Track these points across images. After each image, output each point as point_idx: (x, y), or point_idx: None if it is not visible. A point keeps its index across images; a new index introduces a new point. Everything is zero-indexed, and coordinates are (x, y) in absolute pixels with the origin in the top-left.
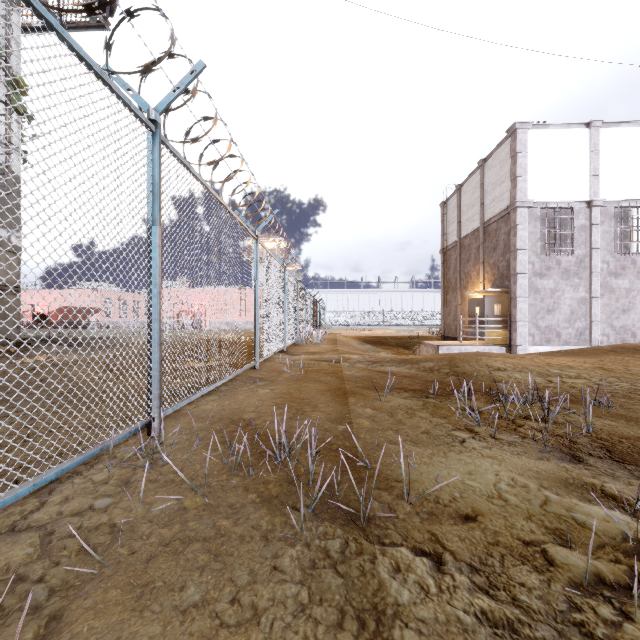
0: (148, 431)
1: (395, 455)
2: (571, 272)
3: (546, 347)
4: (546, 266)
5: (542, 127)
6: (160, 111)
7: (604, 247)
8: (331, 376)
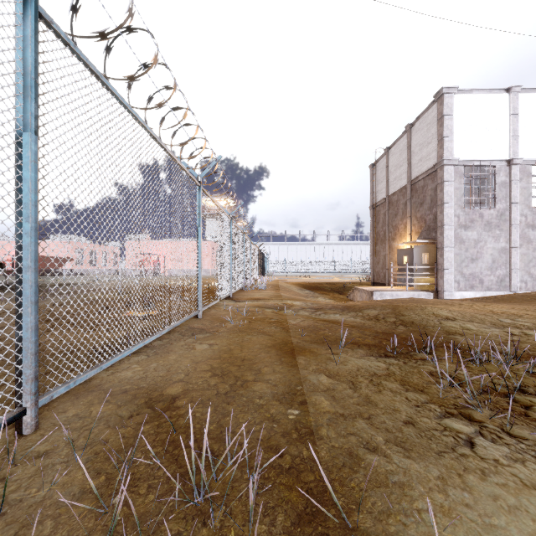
0: (17, 428)
1: (385, 485)
2: (493, 224)
3: (470, 293)
4: (470, 219)
5: (466, 92)
6: None
7: (522, 202)
8: (275, 326)
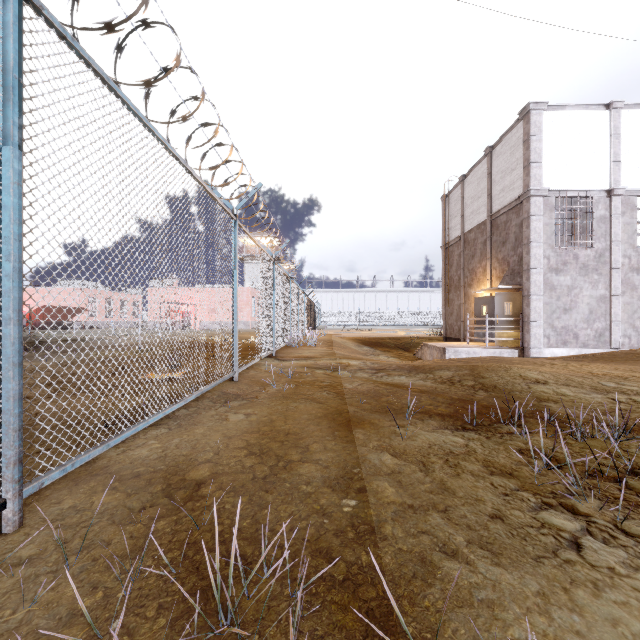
0: None
1: (469, 604)
2: (590, 267)
3: (563, 350)
4: (562, 261)
5: (558, 108)
6: None
7: (625, 240)
8: (328, 391)
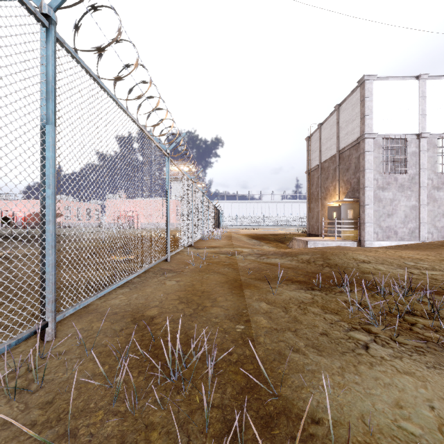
0: (41, 336)
1: (302, 371)
2: (405, 186)
3: (387, 242)
4: (387, 182)
5: (384, 79)
6: (54, 7)
7: (429, 168)
8: (228, 268)
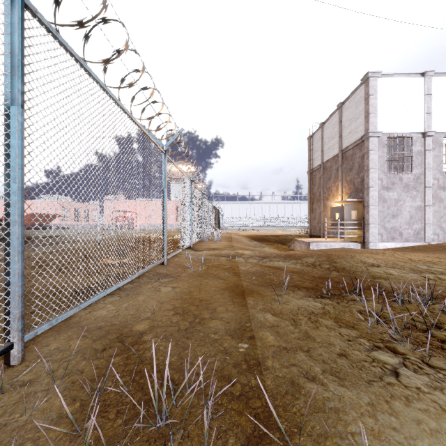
0: (5, 360)
1: (322, 411)
2: (410, 186)
3: (391, 243)
4: (391, 182)
5: (388, 76)
6: None
7: (435, 167)
8: (229, 272)
